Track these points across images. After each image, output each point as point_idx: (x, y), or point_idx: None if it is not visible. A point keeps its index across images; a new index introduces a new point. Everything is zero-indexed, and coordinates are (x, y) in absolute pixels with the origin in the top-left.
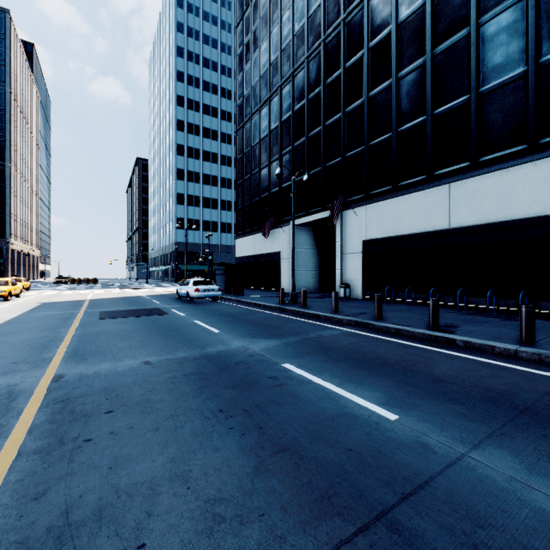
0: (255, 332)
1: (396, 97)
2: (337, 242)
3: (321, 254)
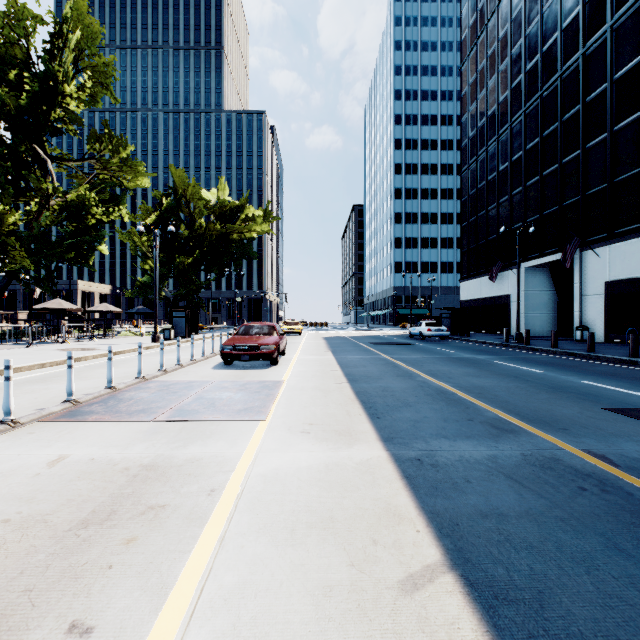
0: (480, 353)
1: None
2: (574, 284)
3: (561, 296)
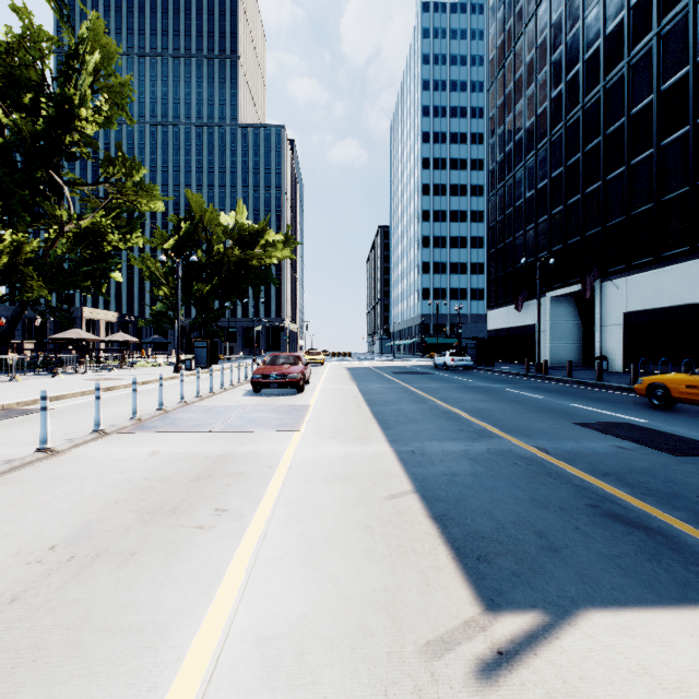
0: (496, 382)
1: (658, 167)
2: (595, 315)
3: (586, 326)
